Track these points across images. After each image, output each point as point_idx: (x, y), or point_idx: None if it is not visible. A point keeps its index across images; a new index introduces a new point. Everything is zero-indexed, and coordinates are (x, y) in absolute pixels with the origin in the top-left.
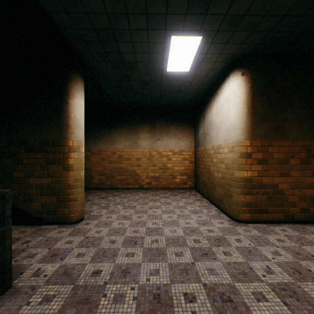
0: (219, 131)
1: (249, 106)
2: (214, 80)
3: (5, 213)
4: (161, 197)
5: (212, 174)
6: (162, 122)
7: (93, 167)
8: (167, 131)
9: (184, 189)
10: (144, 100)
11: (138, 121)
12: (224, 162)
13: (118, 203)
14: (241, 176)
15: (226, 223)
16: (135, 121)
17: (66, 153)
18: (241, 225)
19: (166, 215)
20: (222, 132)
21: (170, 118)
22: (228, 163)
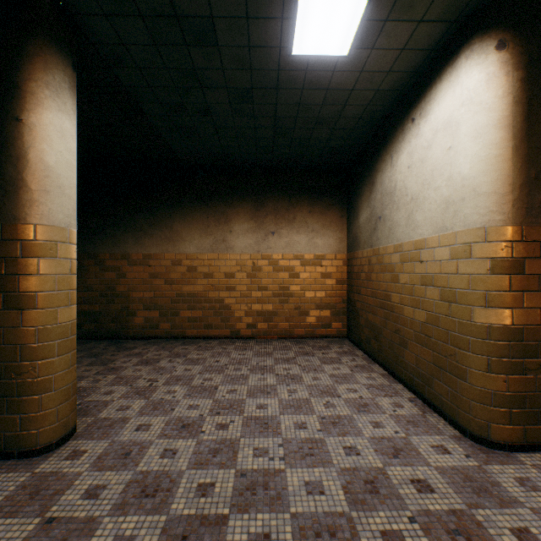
0: (418, 209)
1: (518, 132)
2: (405, 86)
3: None
4: (278, 360)
5: (397, 311)
6: (278, 197)
7: (133, 292)
8: (289, 216)
9: (325, 337)
10: (240, 148)
11: (229, 195)
12: (438, 284)
13: (178, 379)
14: (495, 324)
15: (457, 453)
16: (222, 196)
17: (14, 261)
18: (500, 459)
19: (290, 420)
20: (431, 208)
21: (295, 190)
22: (453, 286)
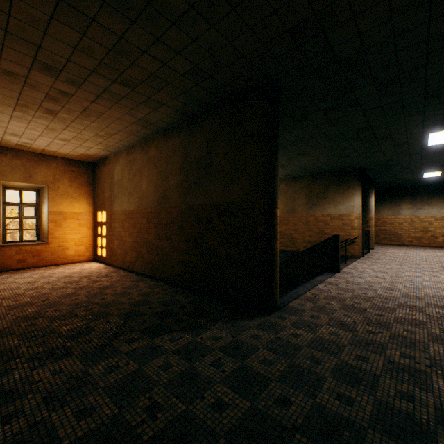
0: None
1: None
2: None
3: (369, 235)
4: (421, 248)
5: None
6: (422, 195)
7: None
8: (427, 202)
9: None
10: (406, 184)
11: (399, 196)
12: None
13: (388, 248)
14: None
15: None
16: (396, 197)
17: (367, 220)
18: None
19: (422, 252)
20: None
21: (430, 192)
22: None
